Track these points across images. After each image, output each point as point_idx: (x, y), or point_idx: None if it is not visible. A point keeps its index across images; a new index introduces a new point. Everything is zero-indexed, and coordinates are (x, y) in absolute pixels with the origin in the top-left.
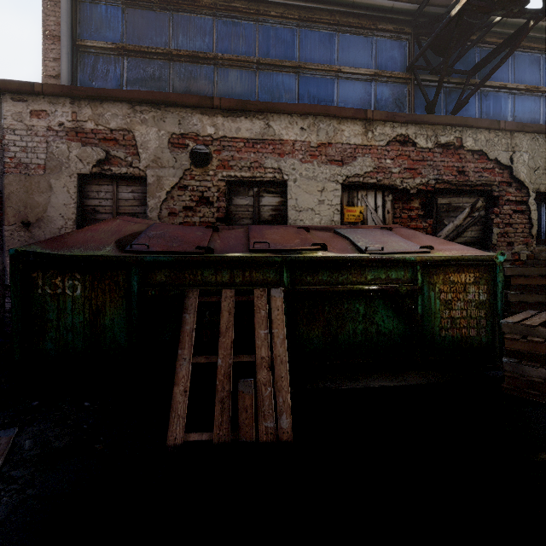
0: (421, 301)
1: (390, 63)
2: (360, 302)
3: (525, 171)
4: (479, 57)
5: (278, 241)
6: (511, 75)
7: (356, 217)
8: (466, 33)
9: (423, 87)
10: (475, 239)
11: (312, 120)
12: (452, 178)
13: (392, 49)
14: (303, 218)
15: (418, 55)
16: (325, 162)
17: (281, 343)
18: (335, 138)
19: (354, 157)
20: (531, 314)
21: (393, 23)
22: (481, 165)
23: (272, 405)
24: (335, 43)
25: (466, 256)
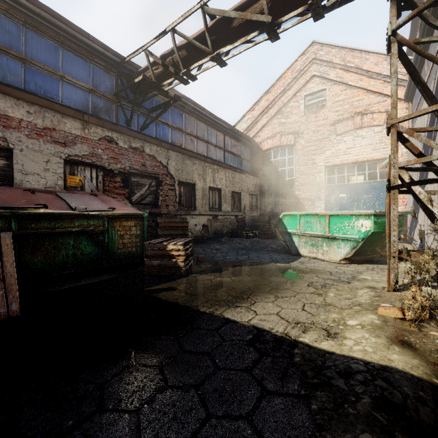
0: (107, 236)
1: (103, 86)
2: (71, 238)
3: (174, 170)
4: (155, 103)
5: (6, 200)
6: (170, 118)
7: (76, 183)
8: (146, 90)
9: (124, 109)
10: (151, 202)
11: (38, 108)
12: (139, 168)
13: (104, 77)
14: (29, 180)
15: (120, 90)
16: (50, 141)
17: (10, 265)
18: (59, 126)
19: (75, 143)
20: (162, 239)
21: (105, 62)
22: (154, 163)
23: (4, 300)
24: (60, 55)
25: (130, 213)
